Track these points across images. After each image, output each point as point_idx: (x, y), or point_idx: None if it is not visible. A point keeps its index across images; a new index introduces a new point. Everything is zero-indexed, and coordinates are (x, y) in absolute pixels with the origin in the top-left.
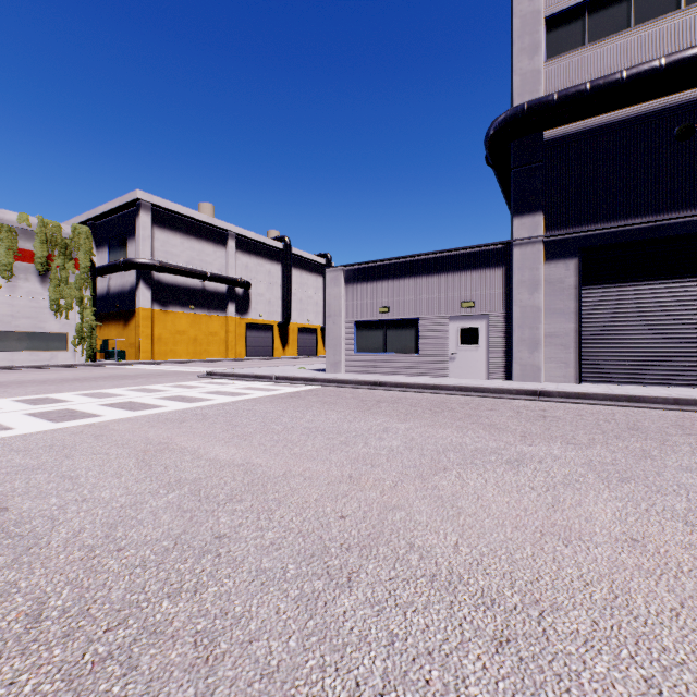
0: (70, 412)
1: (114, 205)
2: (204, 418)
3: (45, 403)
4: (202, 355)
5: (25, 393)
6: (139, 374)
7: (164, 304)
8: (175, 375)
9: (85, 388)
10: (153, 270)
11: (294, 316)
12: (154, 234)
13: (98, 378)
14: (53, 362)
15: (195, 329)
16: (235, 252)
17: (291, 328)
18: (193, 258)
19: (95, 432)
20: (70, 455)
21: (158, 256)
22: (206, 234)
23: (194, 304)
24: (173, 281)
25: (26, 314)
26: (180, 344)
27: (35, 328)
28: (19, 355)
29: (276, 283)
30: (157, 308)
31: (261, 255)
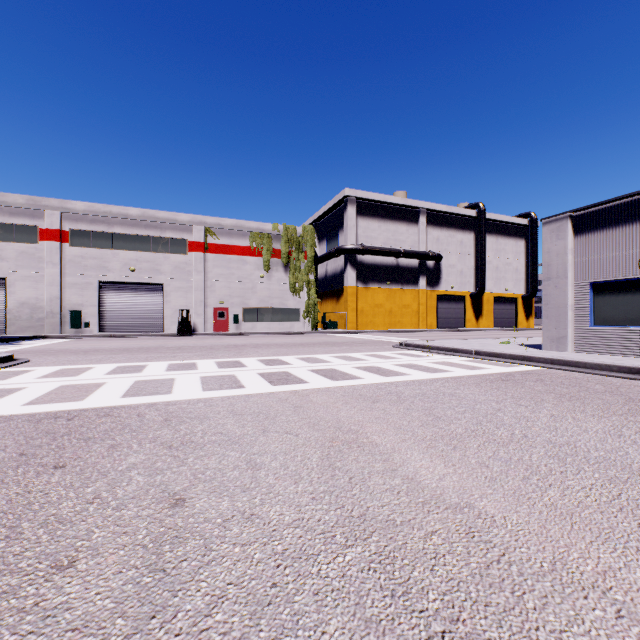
0: (286, 375)
1: (330, 205)
2: (398, 400)
3: (274, 364)
4: (395, 326)
5: (266, 354)
6: (345, 341)
7: (365, 281)
8: (373, 344)
9: (304, 352)
10: (356, 253)
11: (488, 285)
12: (357, 223)
13: (315, 344)
14: (292, 330)
15: (390, 302)
16: (426, 227)
17: (485, 298)
18: (388, 239)
19: (295, 402)
20: (266, 429)
21: (360, 241)
22: (399, 215)
23: (389, 280)
24: (372, 261)
25: (277, 295)
26: (377, 316)
27: (281, 305)
28: (272, 324)
29: (467, 253)
30: (359, 286)
31: (452, 226)
